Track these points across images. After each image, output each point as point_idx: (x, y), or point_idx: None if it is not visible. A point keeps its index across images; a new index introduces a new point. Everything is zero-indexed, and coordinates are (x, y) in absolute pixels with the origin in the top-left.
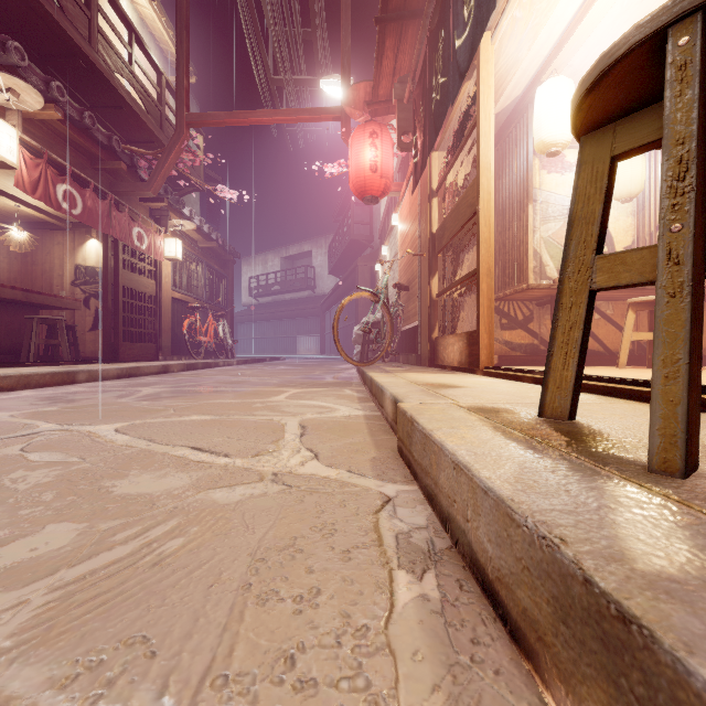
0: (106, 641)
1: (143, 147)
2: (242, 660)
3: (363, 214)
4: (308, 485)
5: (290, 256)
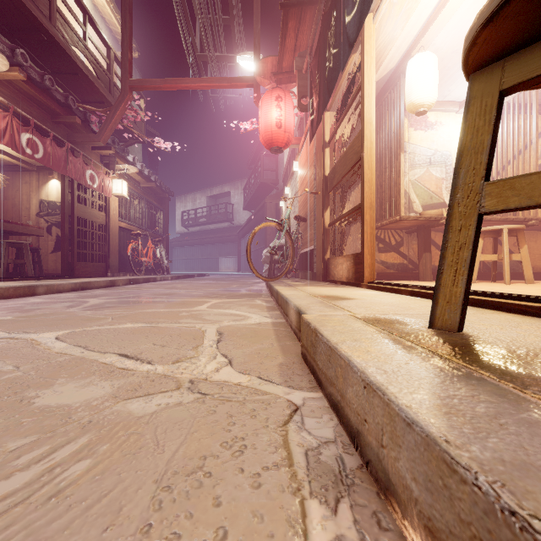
0: None
1: (96, 106)
2: None
3: (270, 163)
4: (221, 393)
5: (214, 195)
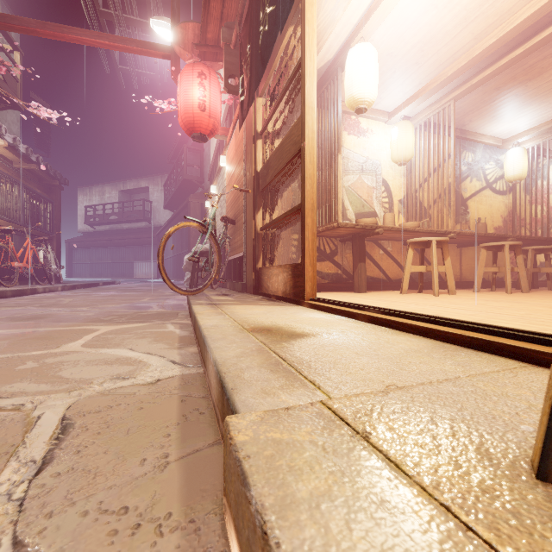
0: None
1: None
2: None
3: (195, 159)
4: None
5: (128, 190)
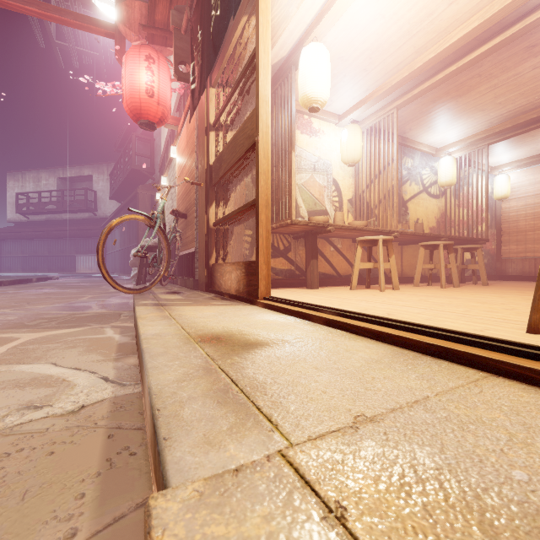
0: None
1: None
2: None
3: (145, 149)
4: None
5: (68, 177)
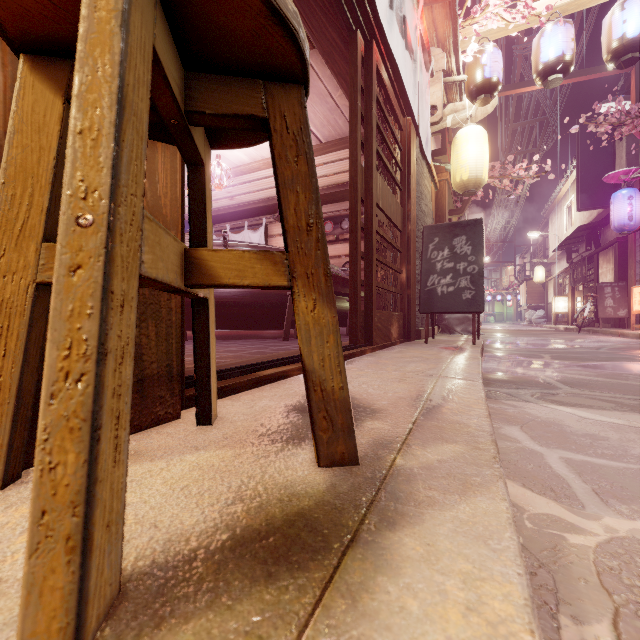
0: None
1: None
2: None
3: None
4: None
5: None
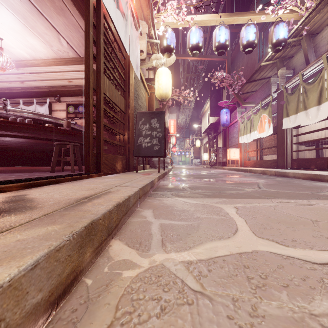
0: (262, 327)
1: None
2: (185, 310)
3: None
4: None
5: None
